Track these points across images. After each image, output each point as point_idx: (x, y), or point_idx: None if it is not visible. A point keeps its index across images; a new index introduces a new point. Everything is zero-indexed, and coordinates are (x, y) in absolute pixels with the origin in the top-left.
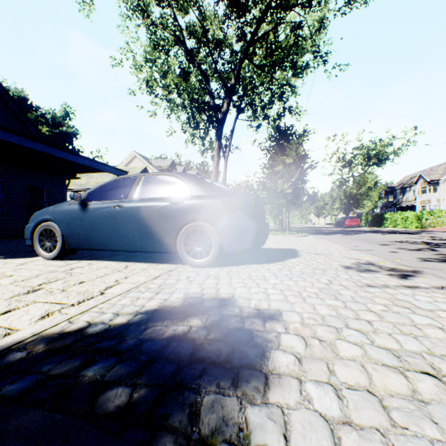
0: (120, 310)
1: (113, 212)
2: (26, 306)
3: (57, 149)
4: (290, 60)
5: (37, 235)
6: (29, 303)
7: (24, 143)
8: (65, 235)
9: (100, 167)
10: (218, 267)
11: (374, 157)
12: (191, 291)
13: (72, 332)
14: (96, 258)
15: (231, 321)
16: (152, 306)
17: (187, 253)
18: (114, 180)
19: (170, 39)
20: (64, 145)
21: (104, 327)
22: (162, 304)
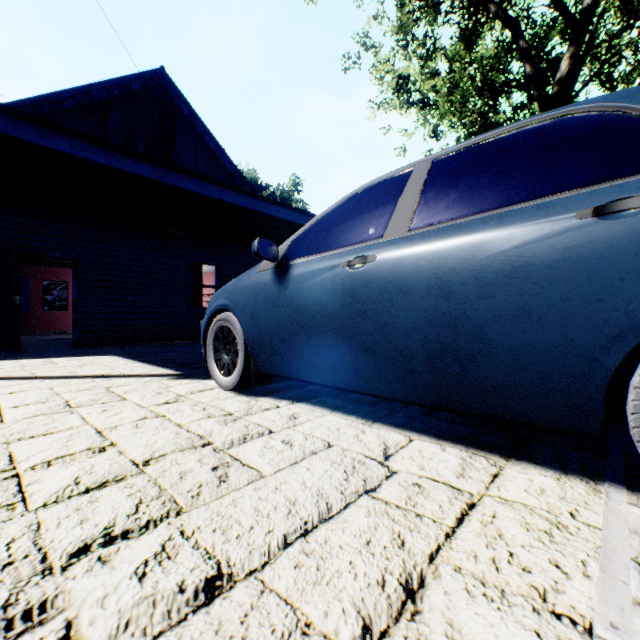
0: None
1: (344, 280)
2: None
3: (267, 203)
4: None
5: (210, 338)
6: None
7: (225, 197)
8: (249, 340)
9: None
10: None
11: None
12: None
13: None
14: (310, 394)
15: None
16: None
17: None
18: (348, 198)
19: None
20: None
21: None
22: None
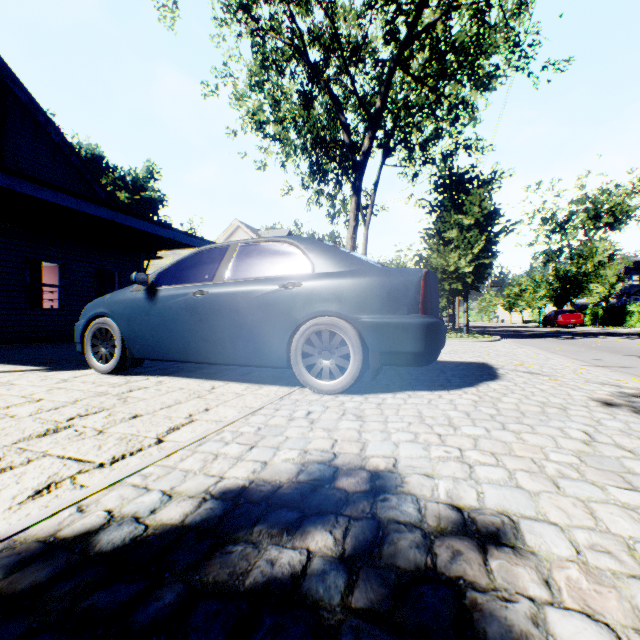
0: (177, 485)
1: (192, 303)
2: (26, 465)
3: (127, 215)
4: (469, 63)
5: (88, 337)
6: (35, 457)
7: (83, 208)
8: (126, 337)
9: (187, 240)
10: (360, 396)
11: (607, 215)
12: (312, 446)
13: (68, 539)
14: (171, 372)
15: (401, 545)
16: (237, 481)
17: (307, 369)
18: (196, 253)
19: (285, 51)
20: (147, 216)
21: (133, 532)
22: (255, 477)
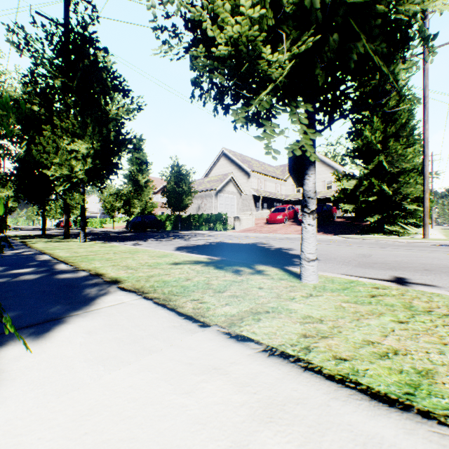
0: None
1: None
2: None
3: None
4: None
5: None
6: None
7: None
8: None
9: None
10: None
11: None
12: None
13: None
14: None
15: None
16: None
17: None
18: None
19: None
20: None
21: None
22: None
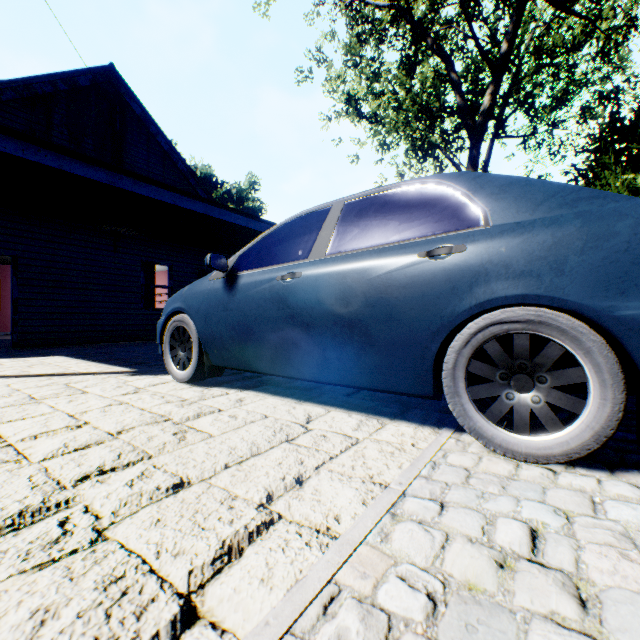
0: None
1: (279, 291)
2: None
3: (221, 209)
4: None
5: (167, 337)
6: None
7: (179, 203)
8: (202, 338)
9: None
10: (611, 476)
11: None
12: None
13: None
14: (257, 384)
15: None
16: None
17: (475, 406)
18: (285, 223)
19: (382, 18)
20: None
21: None
22: None
